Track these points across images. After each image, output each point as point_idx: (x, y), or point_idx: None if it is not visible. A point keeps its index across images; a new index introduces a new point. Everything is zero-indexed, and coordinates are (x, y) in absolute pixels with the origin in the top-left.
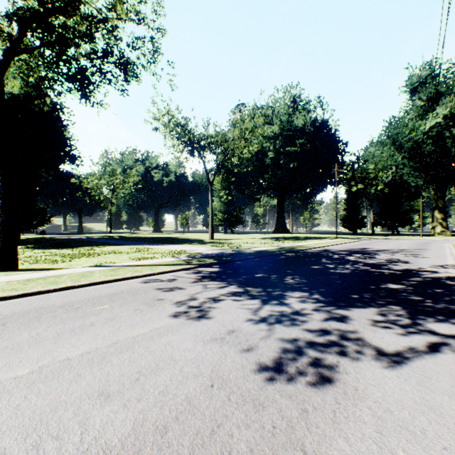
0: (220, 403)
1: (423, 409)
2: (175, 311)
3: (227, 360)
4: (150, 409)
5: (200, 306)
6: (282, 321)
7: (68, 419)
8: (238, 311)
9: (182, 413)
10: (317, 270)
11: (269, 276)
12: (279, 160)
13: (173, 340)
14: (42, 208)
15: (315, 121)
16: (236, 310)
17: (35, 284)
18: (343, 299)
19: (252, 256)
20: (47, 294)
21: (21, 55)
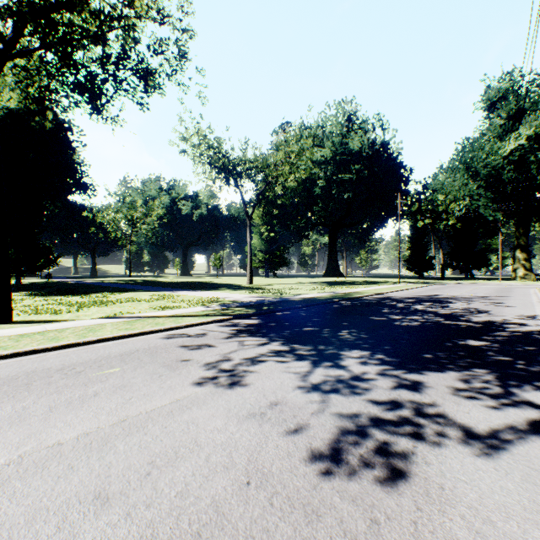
0: (258, 510)
1: (536, 519)
2: (203, 375)
3: (268, 445)
4: (162, 520)
5: (235, 369)
6: (339, 390)
7: (48, 537)
8: (283, 376)
9: (206, 526)
10: (379, 322)
11: (321, 330)
12: (330, 189)
13: (199, 416)
14: (47, 247)
15: (374, 144)
16: (280, 374)
17: (30, 341)
18: (413, 360)
19: (298, 304)
20: (44, 354)
21: (16, 58)
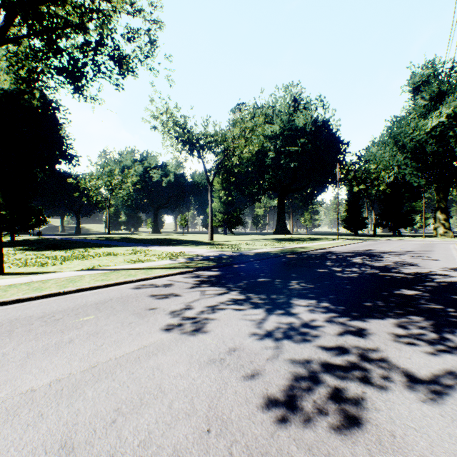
0: None
1: None
2: (169, 323)
3: (227, 391)
4: None
5: (197, 316)
6: (291, 336)
7: None
8: (240, 323)
9: None
10: (323, 274)
11: (273, 280)
12: (279, 160)
13: (164, 362)
14: (38, 209)
15: (316, 121)
16: (237, 322)
17: (16, 291)
18: (356, 308)
19: (253, 258)
20: (28, 302)
21: (7, 44)
